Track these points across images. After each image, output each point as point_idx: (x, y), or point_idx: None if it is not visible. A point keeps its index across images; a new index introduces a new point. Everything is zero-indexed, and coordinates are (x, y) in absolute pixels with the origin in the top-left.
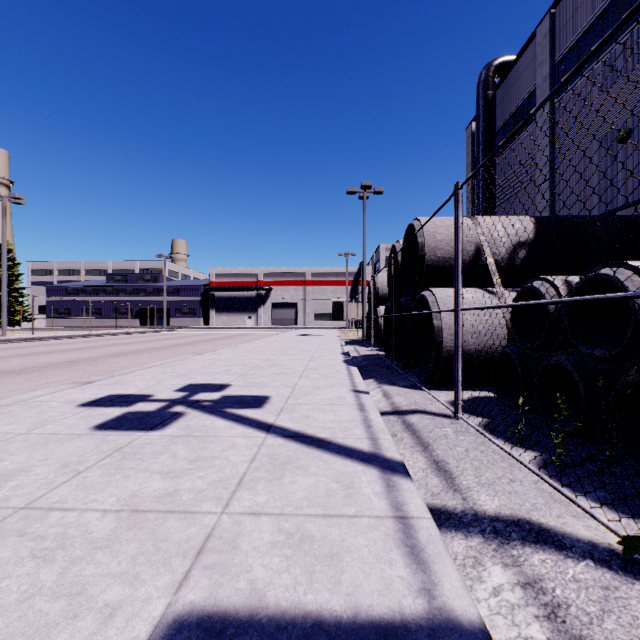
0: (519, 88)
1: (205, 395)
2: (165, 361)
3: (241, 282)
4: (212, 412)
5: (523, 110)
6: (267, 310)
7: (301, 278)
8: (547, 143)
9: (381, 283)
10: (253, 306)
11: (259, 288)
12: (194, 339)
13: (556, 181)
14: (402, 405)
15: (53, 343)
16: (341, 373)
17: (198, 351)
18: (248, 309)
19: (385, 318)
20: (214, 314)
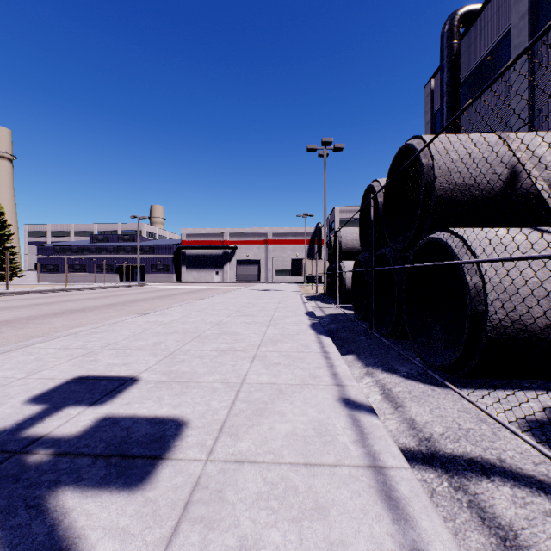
0: (487, 34)
1: (67, 417)
2: (91, 326)
3: (209, 241)
4: (6, 514)
5: (492, 57)
6: (233, 266)
7: (263, 238)
8: (525, 85)
9: (344, 237)
10: (220, 263)
11: (225, 247)
12: (159, 294)
13: (536, 125)
14: (437, 435)
15: (18, 298)
16: (312, 350)
17: (153, 308)
18: (216, 266)
19: (354, 273)
20: (185, 270)
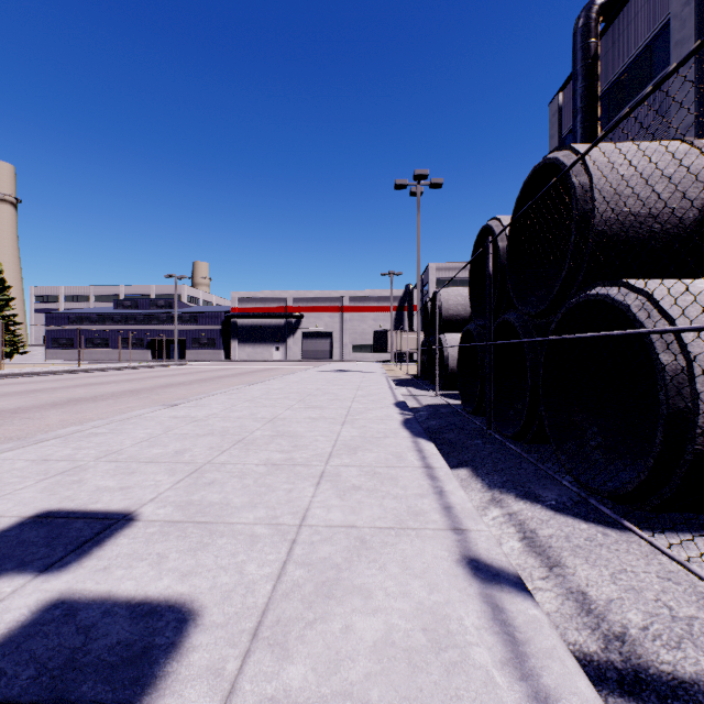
0: (637, 30)
1: None
2: (91, 424)
3: (268, 308)
4: None
5: (643, 59)
6: (298, 340)
7: (337, 303)
8: (691, 94)
9: (445, 300)
10: (281, 336)
11: (288, 315)
12: (200, 376)
13: None
14: (636, 630)
15: (12, 382)
16: (408, 464)
17: (188, 396)
18: (276, 339)
19: (461, 349)
20: (236, 345)
